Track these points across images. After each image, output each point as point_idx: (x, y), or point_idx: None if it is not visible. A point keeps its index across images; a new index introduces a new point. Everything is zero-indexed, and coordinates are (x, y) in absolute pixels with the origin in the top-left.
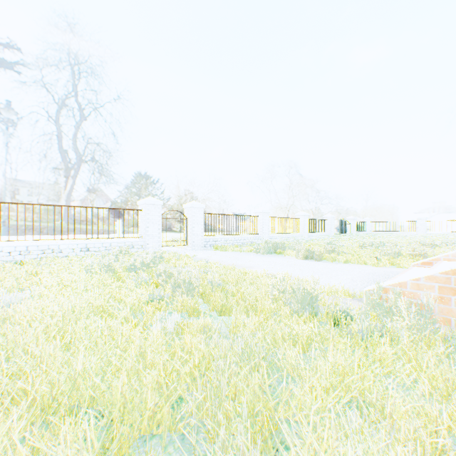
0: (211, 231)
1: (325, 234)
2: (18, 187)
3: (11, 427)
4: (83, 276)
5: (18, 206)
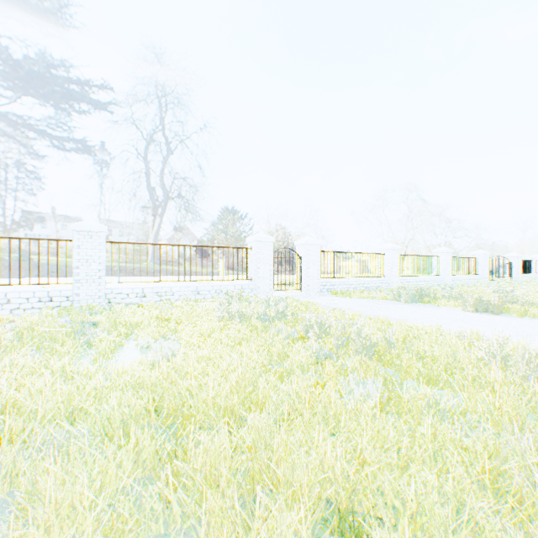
0: (327, 272)
1: (475, 277)
2: (114, 227)
3: (296, 531)
4: (217, 324)
5: (114, 247)
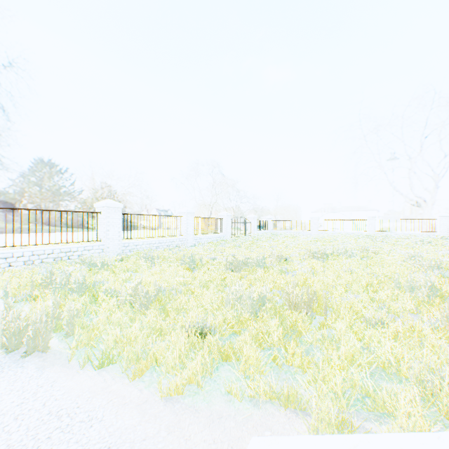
0: None
1: (219, 235)
2: None
3: None
4: None
5: None
